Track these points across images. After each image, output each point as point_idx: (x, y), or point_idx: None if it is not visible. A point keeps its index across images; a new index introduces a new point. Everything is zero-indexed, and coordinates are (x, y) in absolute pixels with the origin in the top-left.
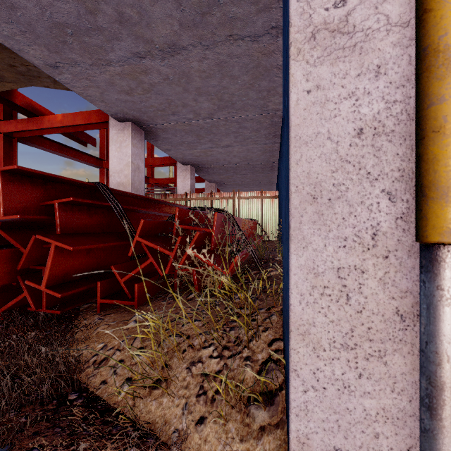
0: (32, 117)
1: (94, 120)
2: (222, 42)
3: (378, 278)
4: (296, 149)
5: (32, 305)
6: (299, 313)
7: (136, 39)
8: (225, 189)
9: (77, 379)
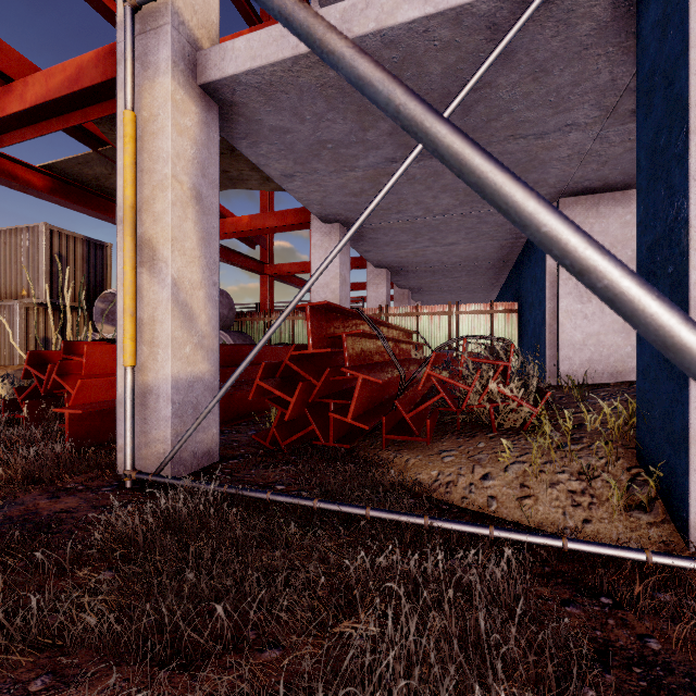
0: None
1: (290, 221)
2: (498, 142)
3: None
4: (695, 314)
5: (321, 438)
6: None
7: (398, 146)
8: (418, 297)
9: (432, 497)
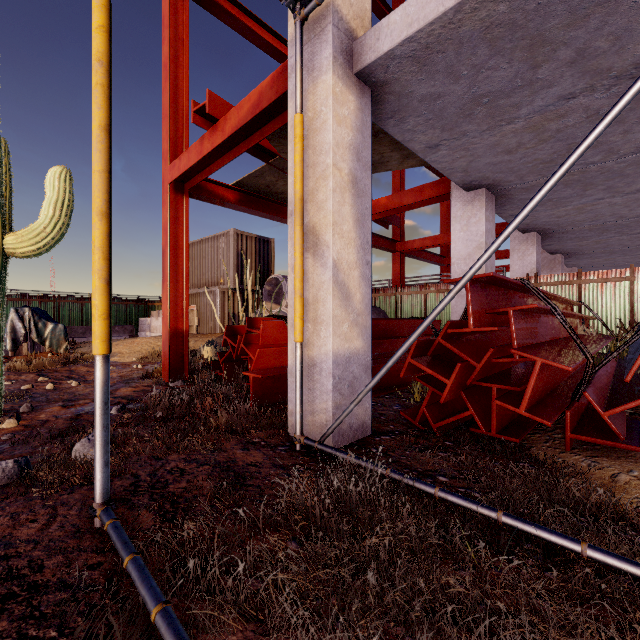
0: None
1: (427, 195)
2: None
3: None
4: None
5: (481, 426)
6: None
7: (581, 76)
8: (574, 261)
9: None
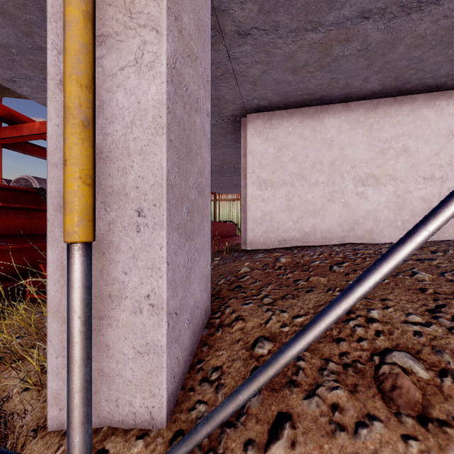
0: (13, 125)
1: None
2: None
3: (99, 270)
4: (51, 169)
5: None
6: (53, 296)
7: None
8: (217, 191)
9: None
